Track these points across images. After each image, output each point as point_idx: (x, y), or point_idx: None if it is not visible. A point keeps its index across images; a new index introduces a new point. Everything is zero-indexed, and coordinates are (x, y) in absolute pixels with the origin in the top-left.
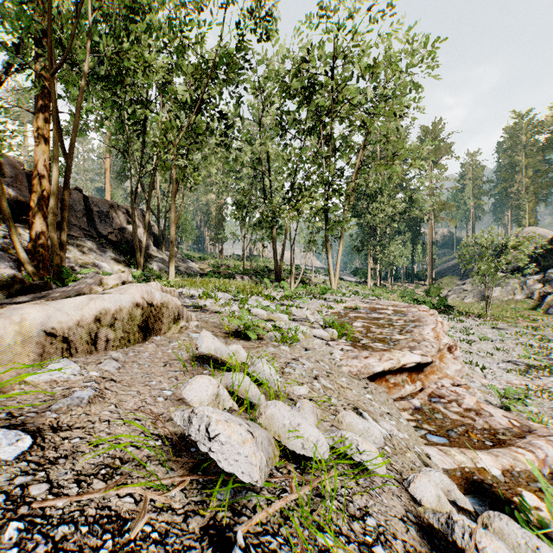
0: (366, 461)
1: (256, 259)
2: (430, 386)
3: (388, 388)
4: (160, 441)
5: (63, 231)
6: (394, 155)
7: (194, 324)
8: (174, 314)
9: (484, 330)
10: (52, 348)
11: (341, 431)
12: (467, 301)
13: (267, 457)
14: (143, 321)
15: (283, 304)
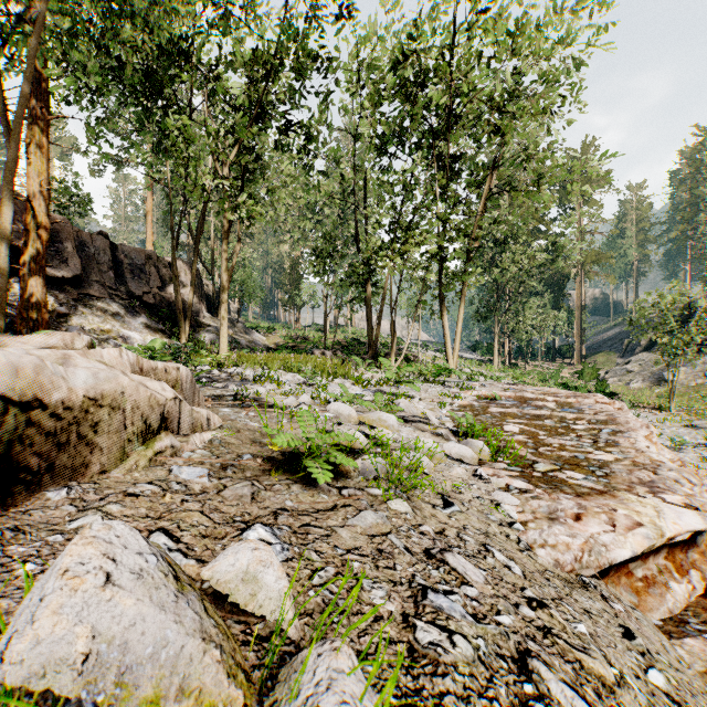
0: None
1: (343, 330)
2: None
3: (635, 593)
4: None
5: (1, 264)
6: (539, 177)
7: (205, 438)
8: (147, 421)
9: (673, 429)
10: None
11: None
12: (634, 386)
13: None
14: None
15: (382, 391)
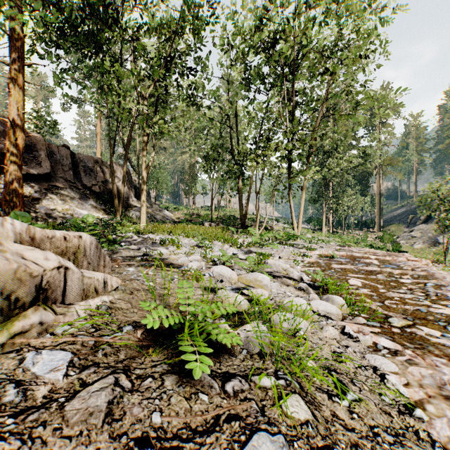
0: None
1: (223, 209)
2: None
3: None
4: None
5: None
6: (357, 104)
7: (92, 305)
8: (14, 295)
9: None
10: None
11: None
12: (416, 246)
13: None
14: None
15: (251, 251)
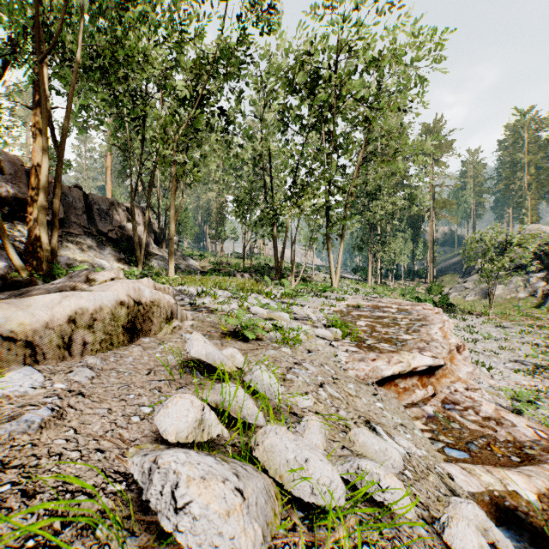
0: (392, 504)
1: (256, 257)
2: (443, 391)
3: (397, 393)
4: (124, 485)
5: (54, 225)
6: (396, 151)
7: (189, 323)
8: (166, 313)
9: (488, 328)
10: (11, 355)
11: (358, 461)
12: (468, 299)
13: (264, 524)
14: (129, 322)
15: (284, 302)
